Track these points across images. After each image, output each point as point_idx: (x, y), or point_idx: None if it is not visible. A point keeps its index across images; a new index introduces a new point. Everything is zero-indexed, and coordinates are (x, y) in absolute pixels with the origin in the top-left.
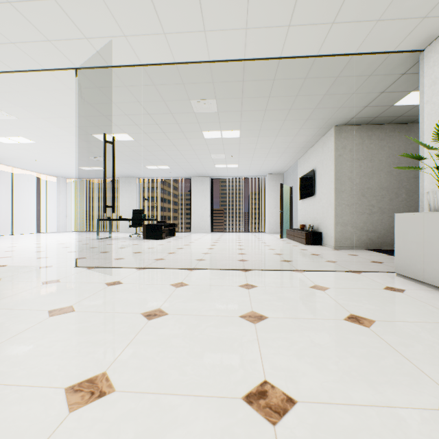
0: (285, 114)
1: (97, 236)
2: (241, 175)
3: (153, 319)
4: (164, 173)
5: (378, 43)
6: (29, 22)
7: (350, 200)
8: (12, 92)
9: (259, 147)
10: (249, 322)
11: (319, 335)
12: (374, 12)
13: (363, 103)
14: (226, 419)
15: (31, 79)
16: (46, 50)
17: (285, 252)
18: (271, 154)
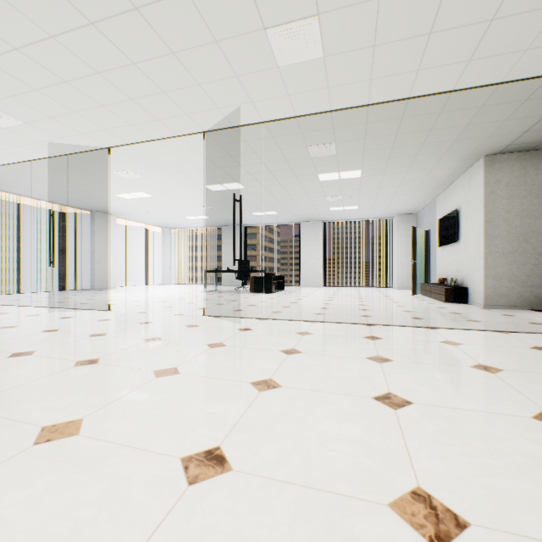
0: (416, 149)
1: (205, 288)
2: (361, 218)
3: (291, 354)
4: (271, 219)
5: (530, 69)
6: (175, 103)
7: (506, 247)
8: (146, 156)
9: (385, 186)
10: (375, 362)
11: (441, 374)
12: (519, 43)
13: (521, 128)
14: (361, 404)
15: (164, 144)
16: (183, 121)
17: (416, 310)
18: (400, 192)
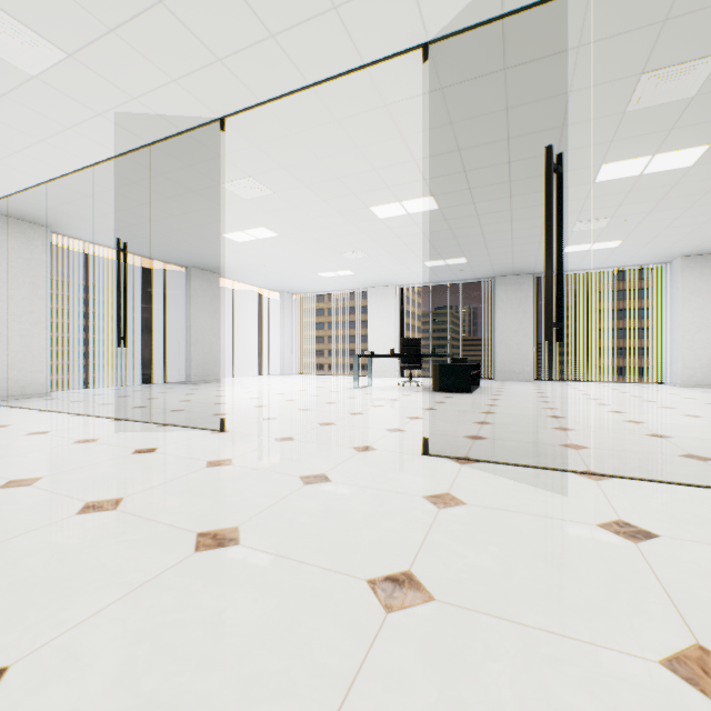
0: None
1: (355, 383)
2: (606, 266)
3: None
4: (449, 273)
5: None
6: None
7: None
8: (285, 139)
9: None
10: None
11: None
12: None
13: None
14: None
15: (328, 98)
16: (390, 7)
17: None
18: None
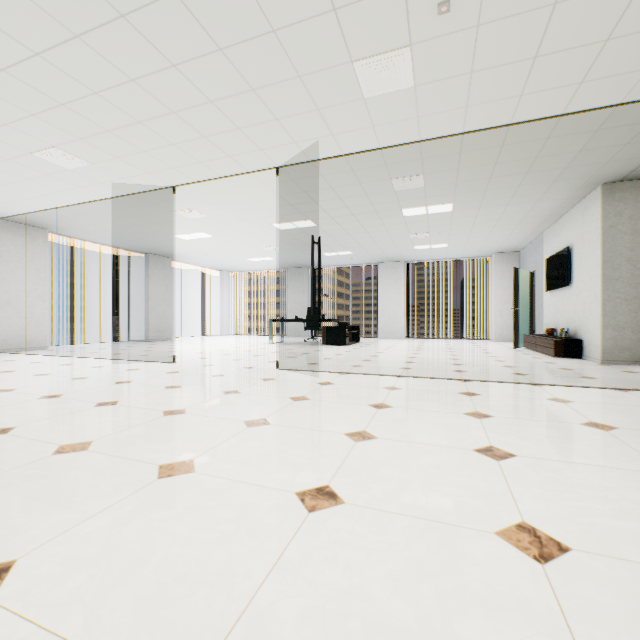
0: (518, 179)
1: (270, 340)
2: (451, 257)
3: (382, 409)
4: (344, 260)
5: None
6: (249, 139)
7: (629, 292)
8: (212, 195)
9: (480, 220)
10: (473, 417)
11: (547, 431)
12: (639, 62)
13: None
14: (462, 455)
15: (233, 181)
16: (256, 157)
17: (518, 365)
18: (498, 228)
